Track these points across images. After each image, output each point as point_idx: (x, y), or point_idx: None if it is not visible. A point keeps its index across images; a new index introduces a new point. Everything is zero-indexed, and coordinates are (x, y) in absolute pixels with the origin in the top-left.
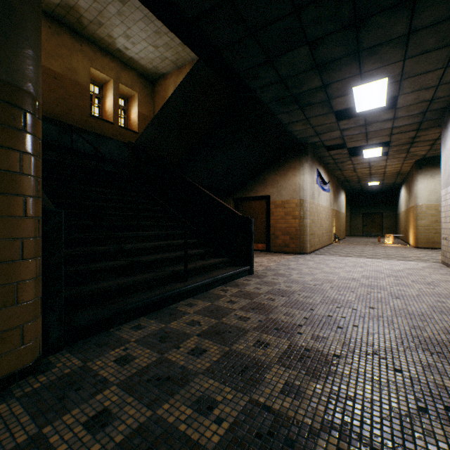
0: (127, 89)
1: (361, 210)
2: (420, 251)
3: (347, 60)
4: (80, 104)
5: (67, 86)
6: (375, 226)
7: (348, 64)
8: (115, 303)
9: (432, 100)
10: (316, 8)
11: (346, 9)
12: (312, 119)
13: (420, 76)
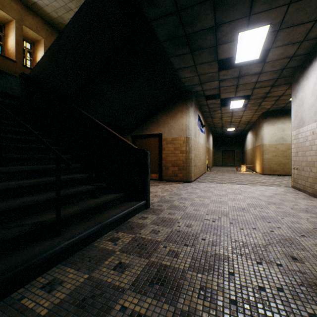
0: (32, 33)
1: (221, 148)
2: (267, 177)
3: None
4: None
5: None
6: (230, 159)
7: None
8: None
9: (292, 57)
10: None
11: None
12: (199, 67)
13: (293, 28)
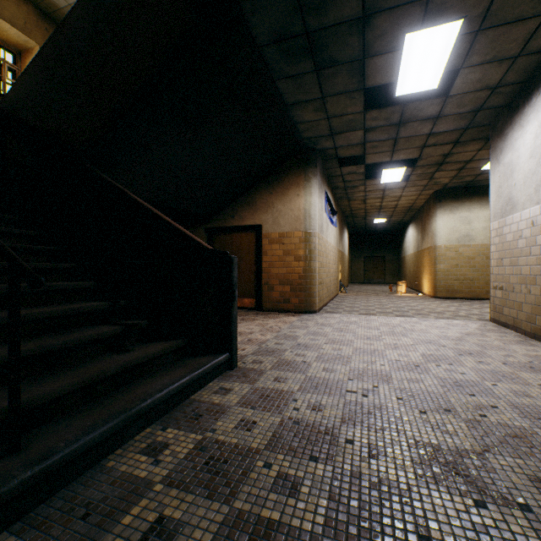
0: (17, 33)
1: (363, 253)
2: (444, 302)
3: None
4: None
5: None
6: (377, 272)
7: None
8: None
9: (495, 89)
10: None
11: None
12: (330, 101)
13: (505, 29)
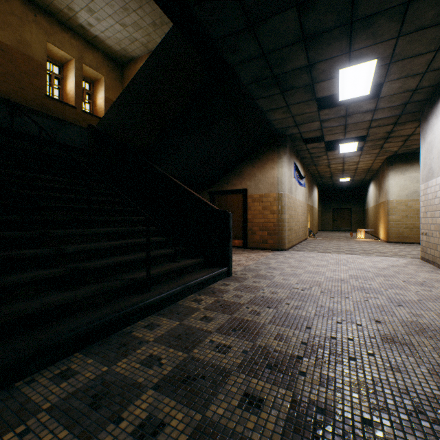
0: (92, 71)
1: (332, 206)
2: (393, 246)
3: (338, 32)
4: (34, 82)
5: (17, 61)
6: (344, 221)
7: (338, 38)
8: (33, 336)
9: (415, 90)
10: None
11: None
12: (293, 107)
13: (409, 60)
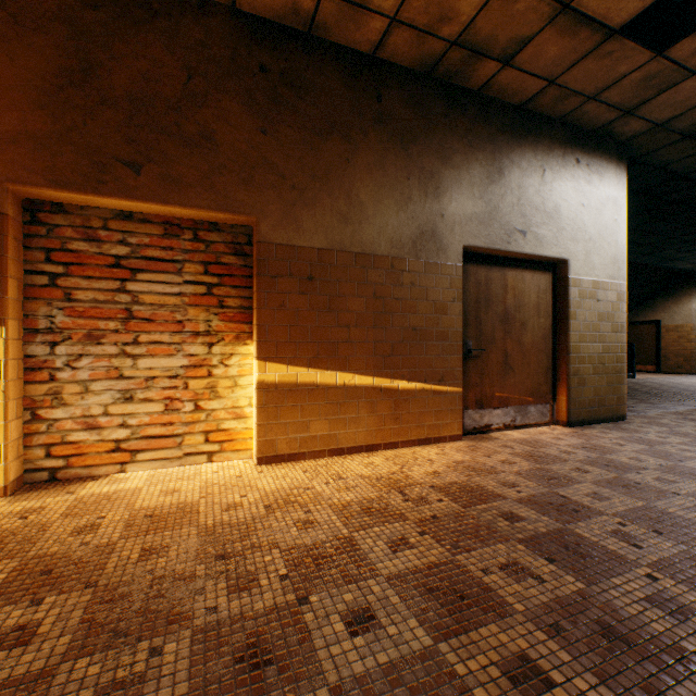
0: None
1: None
2: None
3: None
4: None
5: None
6: None
7: None
8: None
9: None
10: (670, 245)
11: (689, 243)
12: None
13: None
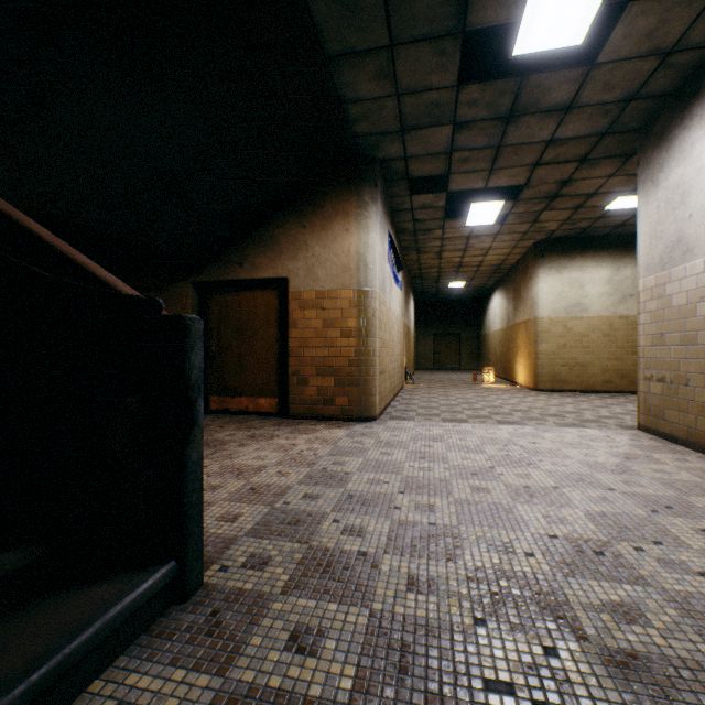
0: None
1: (433, 329)
2: (552, 397)
3: None
4: None
5: None
6: (451, 354)
7: None
8: None
9: (668, 56)
10: None
11: None
12: (404, 56)
13: None
